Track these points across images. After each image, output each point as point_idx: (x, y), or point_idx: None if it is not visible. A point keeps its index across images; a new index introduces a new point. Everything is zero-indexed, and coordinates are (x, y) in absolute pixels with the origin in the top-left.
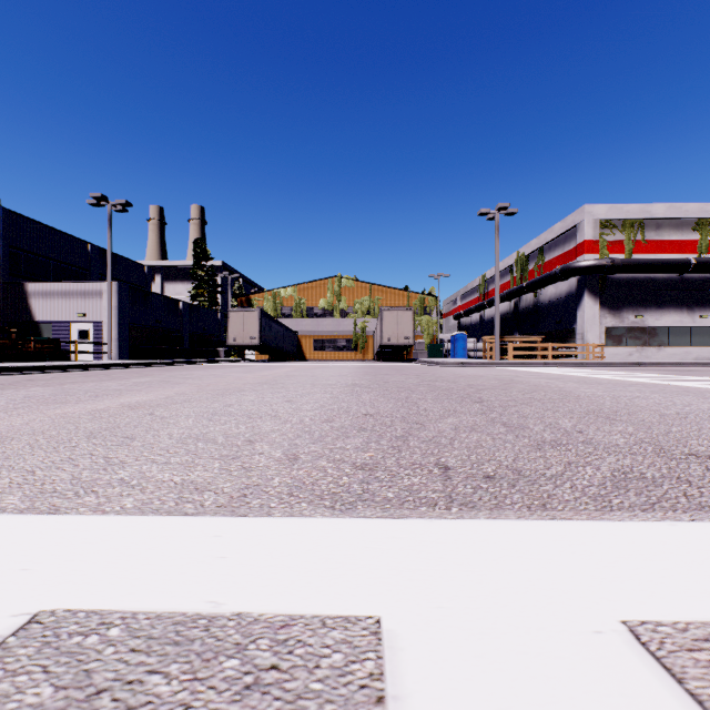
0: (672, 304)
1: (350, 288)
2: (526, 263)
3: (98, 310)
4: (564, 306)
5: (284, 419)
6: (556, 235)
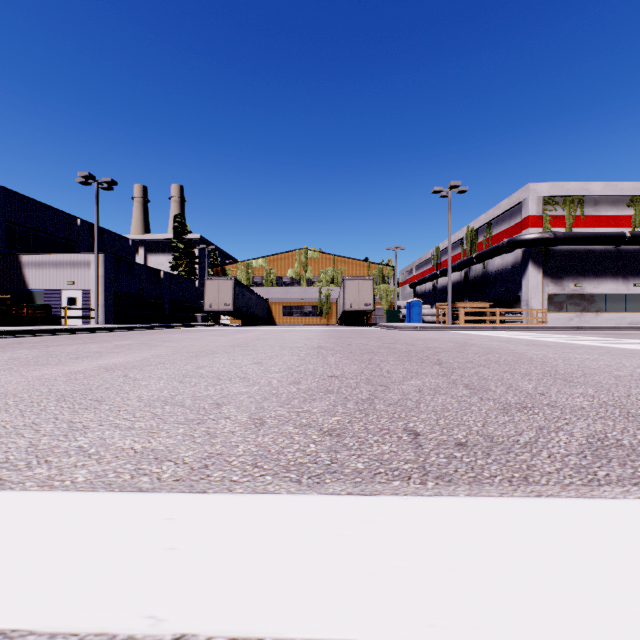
0: (609, 273)
1: (315, 260)
2: (475, 236)
3: (86, 278)
4: (510, 276)
5: (252, 381)
6: (503, 211)
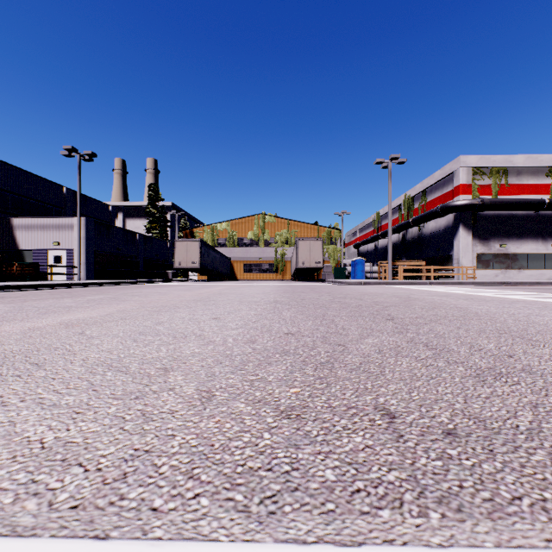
0: (530, 235)
1: (272, 223)
2: (412, 203)
3: (69, 239)
4: (442, 237)
5: (207, 340)
6: (436, 180)
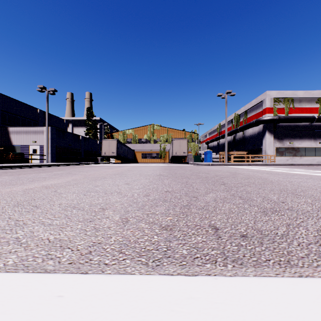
0: (307, 137)
1: (158, 130)
2: (239, 118)
3: (41, 139)
4: (256, 138)
5: (123, 194)
6: (253, 105)
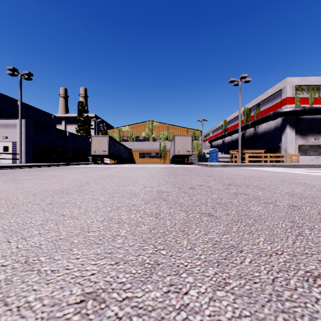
0: None
1: (157, 127)
2: (249, 112)
3: (14, 134)
4: (272, 134)
5: None
6: (268, 96)
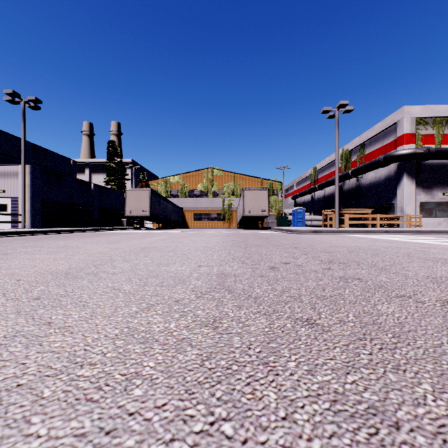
0: None
1: (219, 176)
2: (349, 156)
3: (15, 187)
4: (383, 187)
5: None
6: (376, 133)
